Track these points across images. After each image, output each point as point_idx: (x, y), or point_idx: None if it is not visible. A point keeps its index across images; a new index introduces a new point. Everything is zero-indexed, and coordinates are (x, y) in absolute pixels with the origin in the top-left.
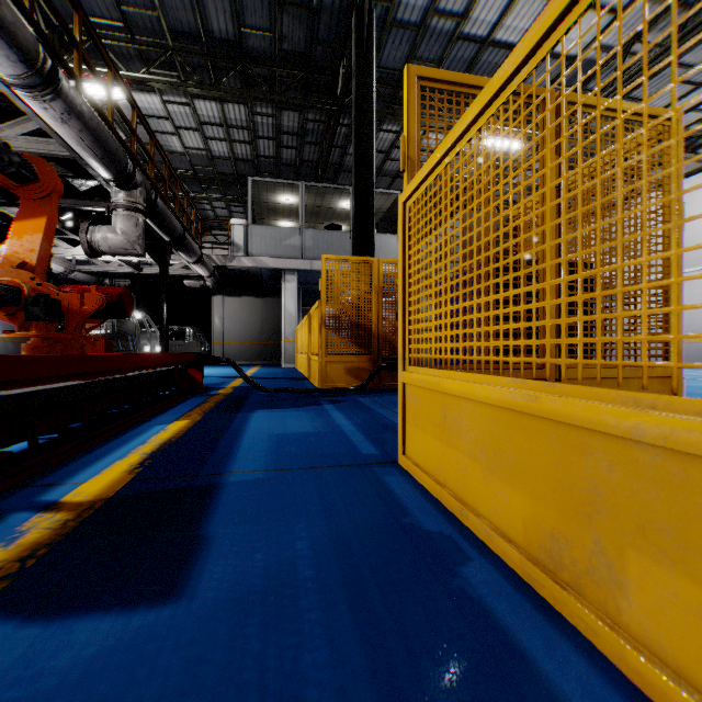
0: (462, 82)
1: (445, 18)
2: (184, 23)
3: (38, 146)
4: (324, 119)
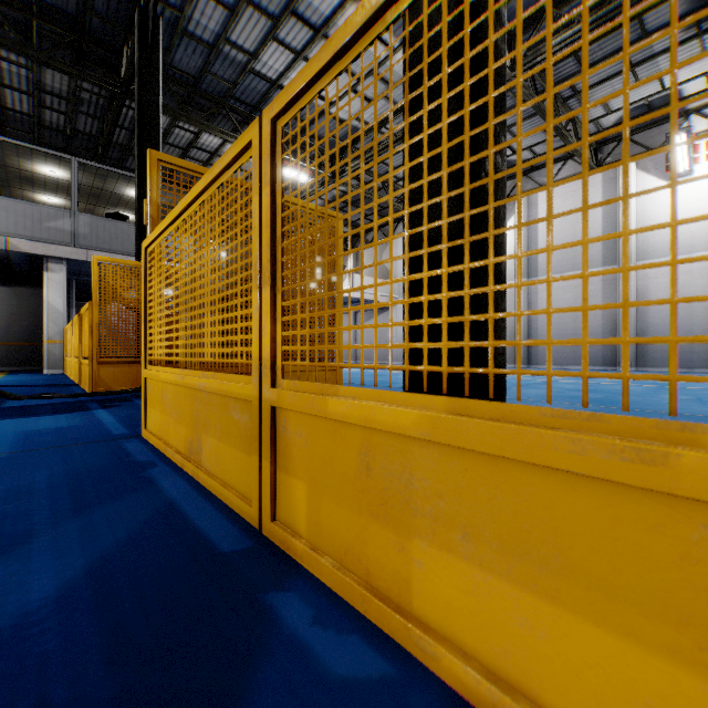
0: (194, 170)
1: (237, 49)
2: None
3: None
4: (105, 93)
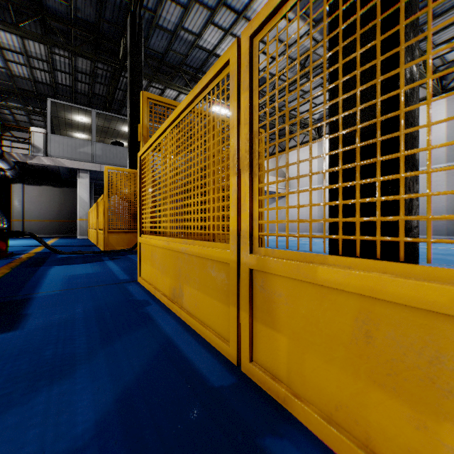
0: (170, 103)
1: (188, 33)
2: None
3: None
4: (110, 69)
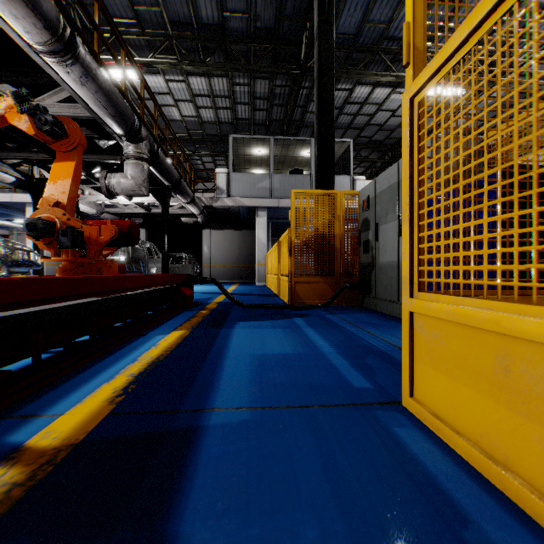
0: None
1: None
2: (180, 14)
3: (69, 110)
4: (289, 83)
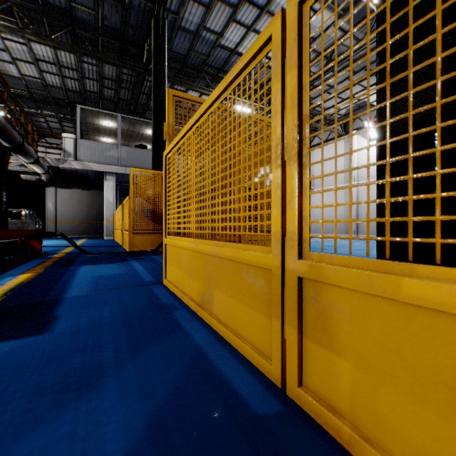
0: (195, 100)
1: (210, 32)
2: None
3: None
4: (134, 74)
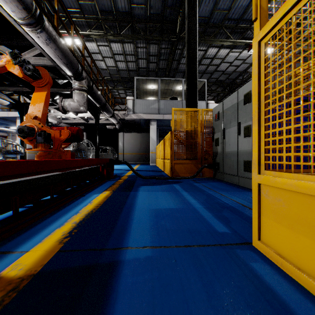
0: None
1: None
2: (106, 6)
3: (39, 61)
4: (169, 47)
